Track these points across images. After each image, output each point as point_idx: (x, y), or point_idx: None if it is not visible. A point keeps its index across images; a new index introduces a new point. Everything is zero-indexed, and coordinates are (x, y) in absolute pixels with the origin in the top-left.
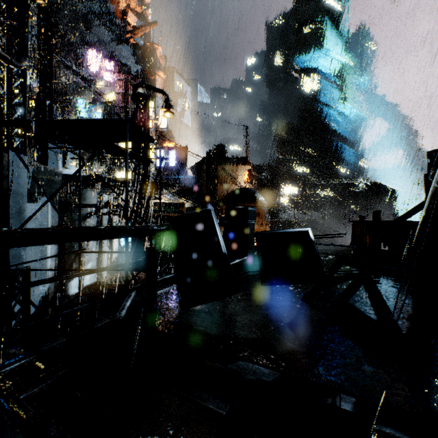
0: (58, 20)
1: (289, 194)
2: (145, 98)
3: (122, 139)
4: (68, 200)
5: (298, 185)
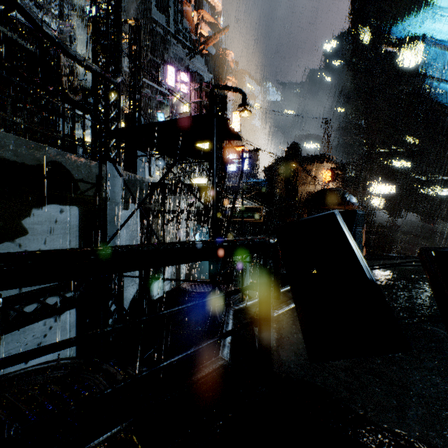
0: (144, 46)
1: (382, 194)
2: (222, 99)
3: (205, 139)
4: (152, 207)
5: (395, 182)
